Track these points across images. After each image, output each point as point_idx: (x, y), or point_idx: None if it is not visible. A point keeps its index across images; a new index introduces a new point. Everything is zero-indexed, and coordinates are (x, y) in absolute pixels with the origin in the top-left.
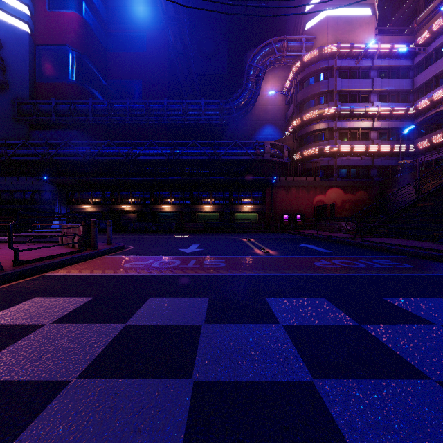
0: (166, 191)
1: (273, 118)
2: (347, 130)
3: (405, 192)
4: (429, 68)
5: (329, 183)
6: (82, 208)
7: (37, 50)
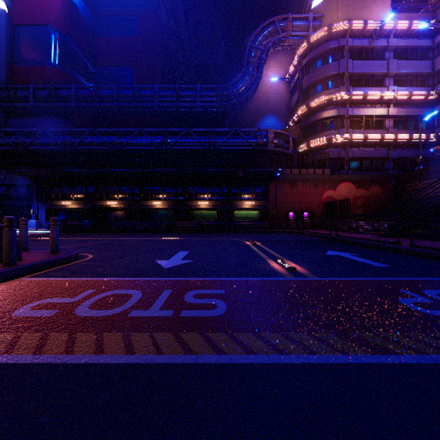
0: (157, 186)
1: (275, 108)
2: (359, 118)
3: None
4: None
5: (339, 176)
6: (62, 205)
7: (16, 30)
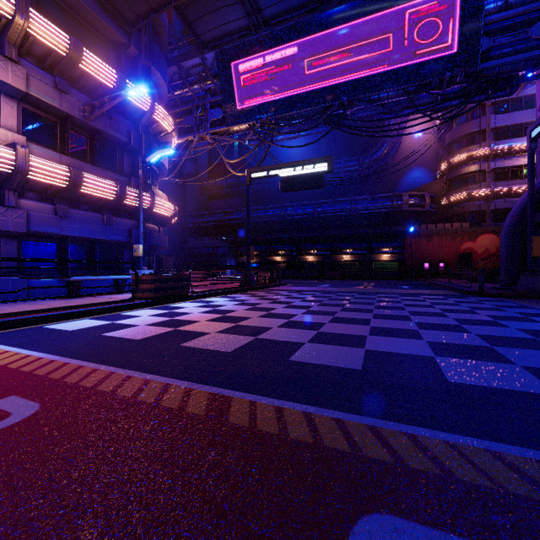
0: (309, 244)
1: (422, 159)
2: (505, 169)
3: None
4: None
5: (479, 229)
6: (245, 260)
7: None
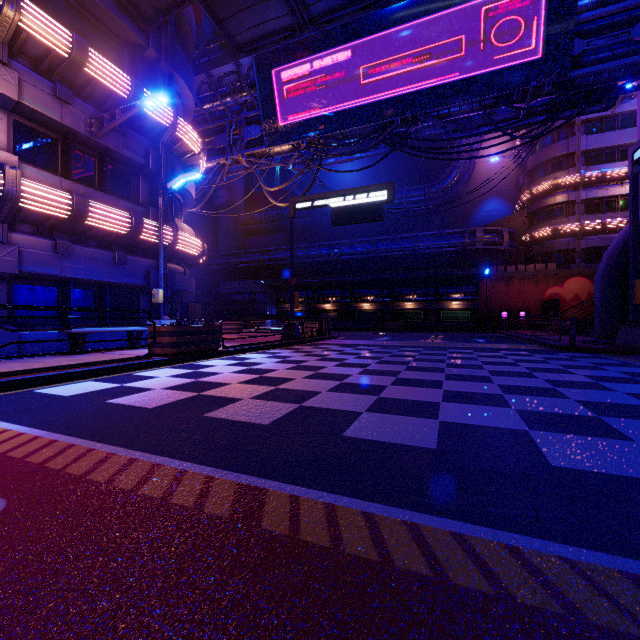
0: (365, 289)
1: (499, 188)
2: (598, 200)
3: None
4: None
5: (567, 271)
6: (288, 308)
7: None
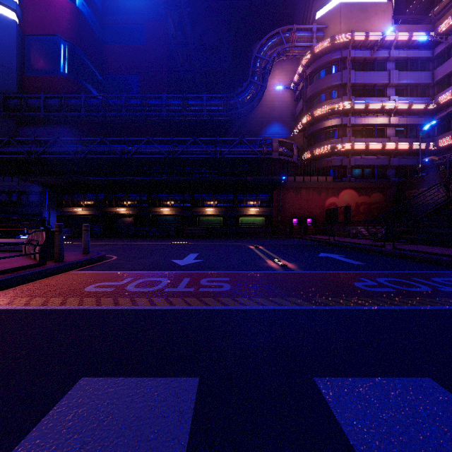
0: (165, 193)
1: (281, 115)
2: (361, 127)
3: (435, 192)
4: (451, 58)
5: (342, 184)
6: (73, 211)
7: (26, 40)
